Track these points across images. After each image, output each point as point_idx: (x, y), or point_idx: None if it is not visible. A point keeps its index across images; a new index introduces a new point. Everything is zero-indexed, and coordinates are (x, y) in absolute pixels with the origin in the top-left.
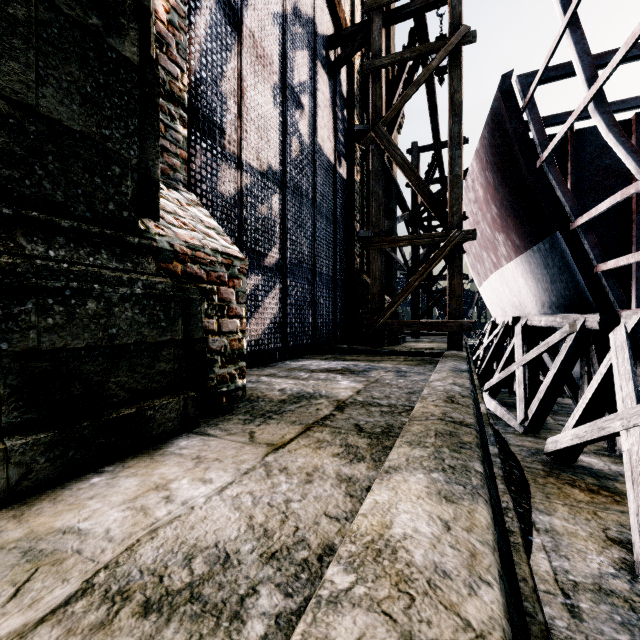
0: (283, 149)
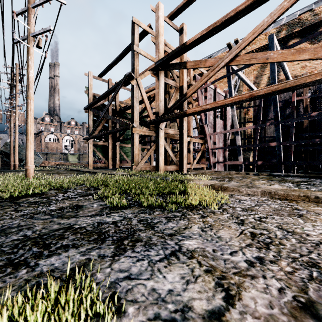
0: None
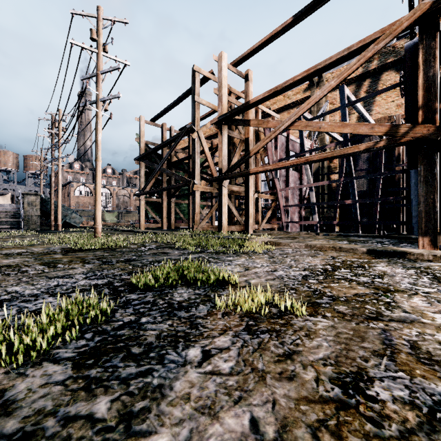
0: (370, 186)
